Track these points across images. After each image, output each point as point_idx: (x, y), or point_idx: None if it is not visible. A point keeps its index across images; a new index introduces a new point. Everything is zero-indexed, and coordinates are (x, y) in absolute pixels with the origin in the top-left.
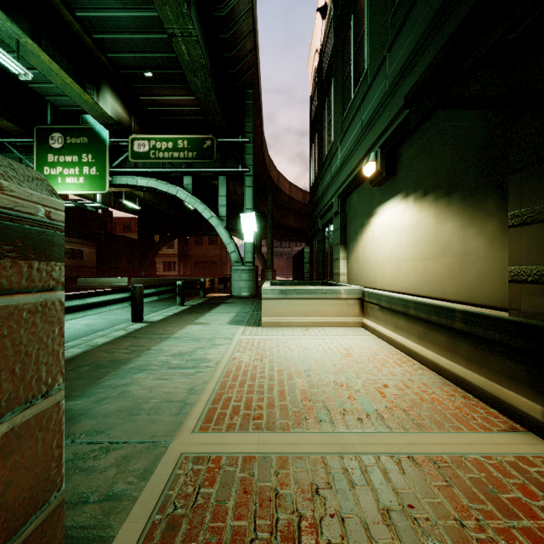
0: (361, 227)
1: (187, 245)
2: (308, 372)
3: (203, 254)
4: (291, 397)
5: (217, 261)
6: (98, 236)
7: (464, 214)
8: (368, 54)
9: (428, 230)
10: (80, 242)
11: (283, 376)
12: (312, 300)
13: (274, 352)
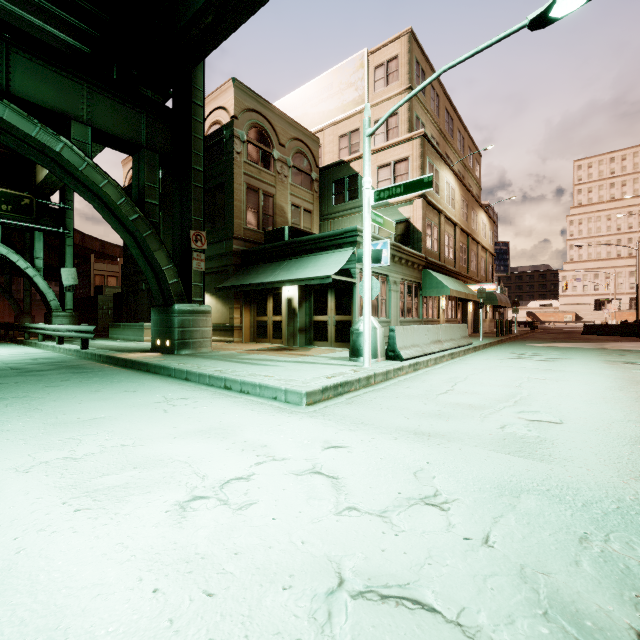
0: None
1: None
2: None
3: None
4: None
5: None
6: None
7: (223, 303)
8: None
9: (214, 305)
10: None
11: None
12: None
13: None
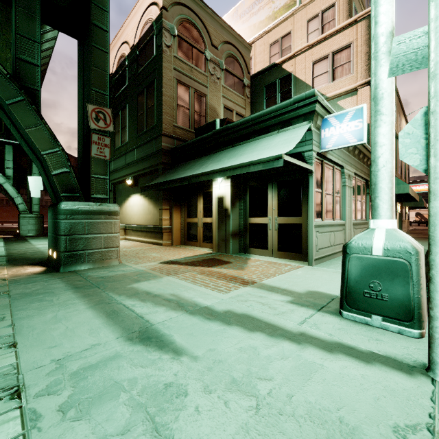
0: (124, 200)
1: None
2: None
3: None
4: None
5: None
6: None
7: (154, 204)
8: (128, 137)
9: (147, 207)
10: None
11: None
12: None
13: None
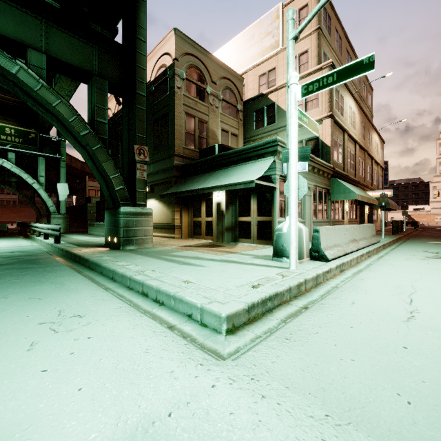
0: None
1: None
2: None
3: None
4: None
5: None
6: None
7: (167, 207)
8: None
9: (161, 209)
10: None
11: None
12: None
13: None
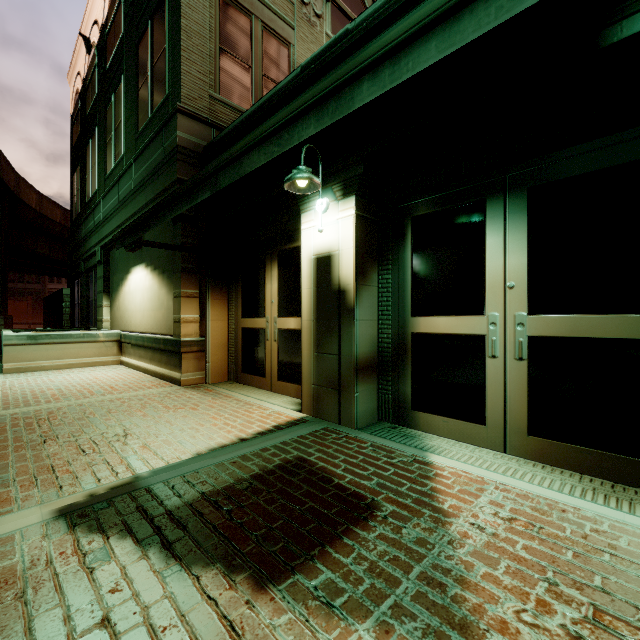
0: (122, 280)
1: None
2: (59, 388)
3: None
4: (44, 397)
5: None
6: None
7: (168, 286)
8: (124, 145)
9: (156, 292)
10: None
11: (36, 392)
12: (68, 344)
13: (24, 385)
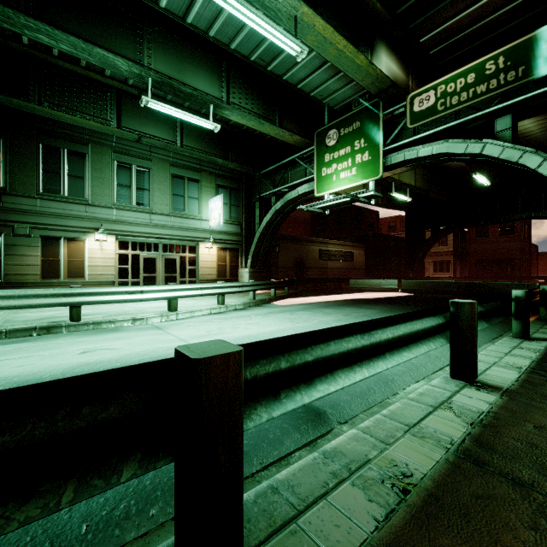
0: None
1: (464, 239)
2: None
3: (489, 250)
4: None
5: (513, 258)
6: (366, 238)
7: None
8: None
9: None
10: (351, 245)
11: None
12: None
13: None
